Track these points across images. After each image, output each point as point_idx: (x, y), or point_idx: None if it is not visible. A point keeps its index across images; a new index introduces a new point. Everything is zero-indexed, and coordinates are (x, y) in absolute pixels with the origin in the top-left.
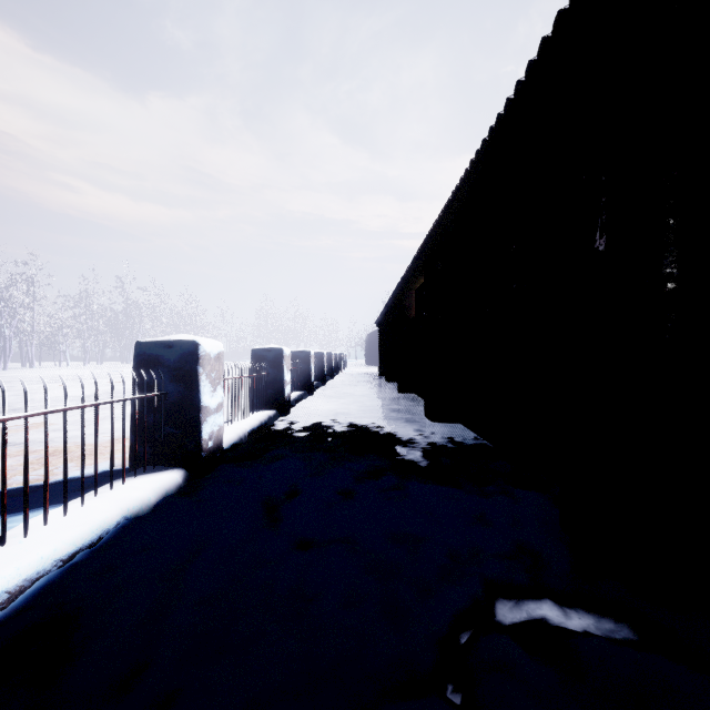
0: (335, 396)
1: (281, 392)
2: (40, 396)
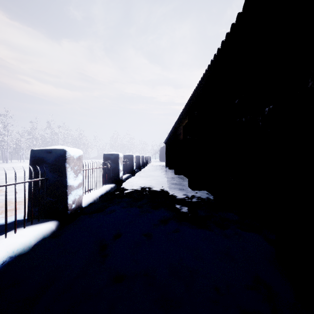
0: (145, 176)
1: (117, 175)
2: (4, 176)
